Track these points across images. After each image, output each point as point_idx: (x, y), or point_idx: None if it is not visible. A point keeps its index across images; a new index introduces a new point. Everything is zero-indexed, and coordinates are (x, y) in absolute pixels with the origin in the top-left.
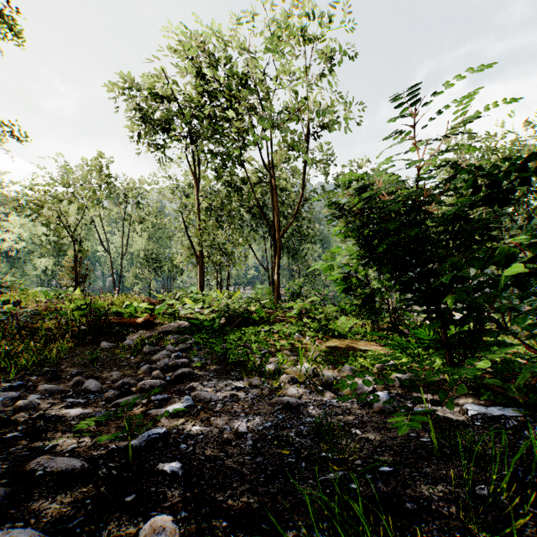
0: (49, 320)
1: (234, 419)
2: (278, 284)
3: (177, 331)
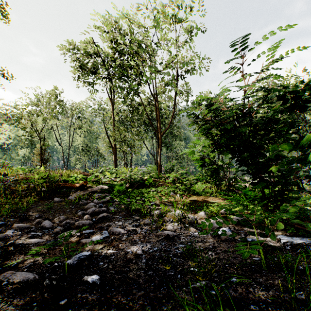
0: (23, 184)
1: (134, 245)
2: (160, 163)
3: (100, 191)
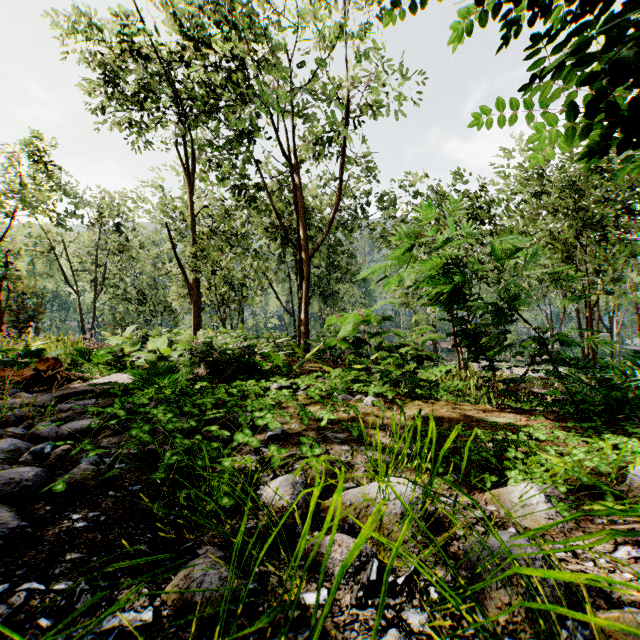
0: None
1: None
2: (306, 325)
3: (105, 391)
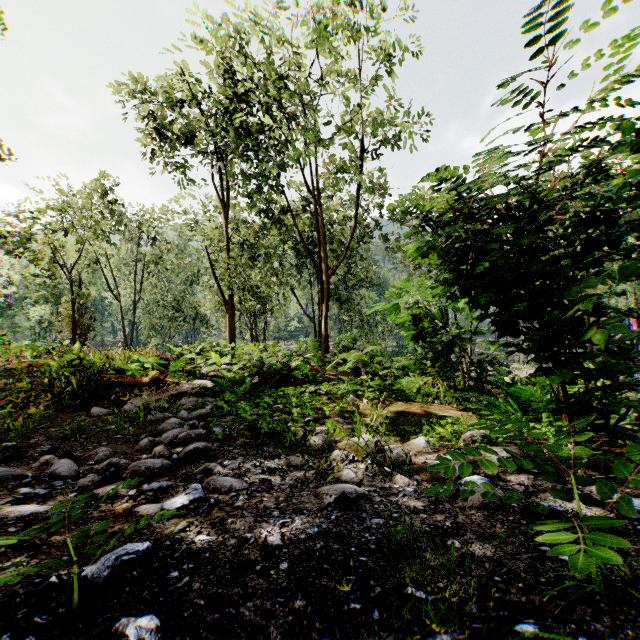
0: (25, 378)
1: (262, 521)
2: (326, 335)
3: (196, 392)
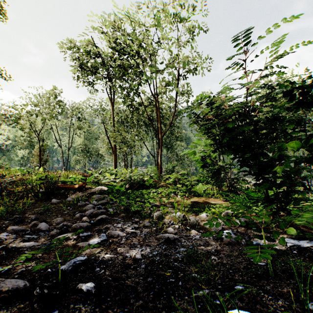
0: (20, 185)
1: (133, 249)
2: (160, 164)
3: (99, 192)
